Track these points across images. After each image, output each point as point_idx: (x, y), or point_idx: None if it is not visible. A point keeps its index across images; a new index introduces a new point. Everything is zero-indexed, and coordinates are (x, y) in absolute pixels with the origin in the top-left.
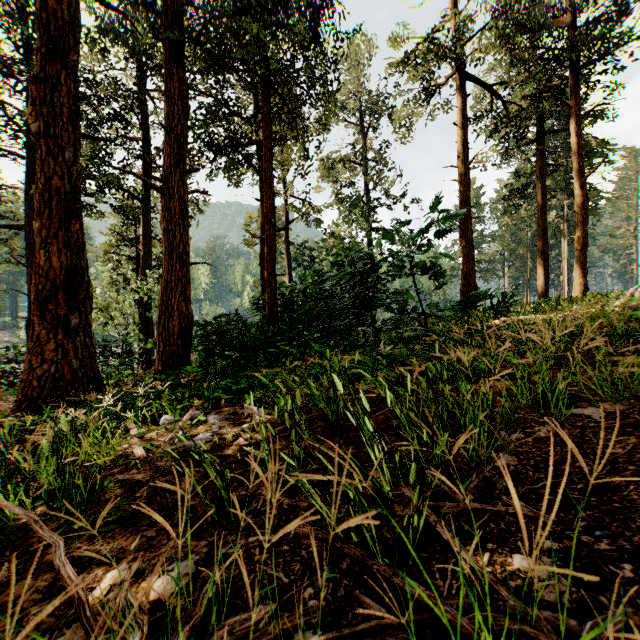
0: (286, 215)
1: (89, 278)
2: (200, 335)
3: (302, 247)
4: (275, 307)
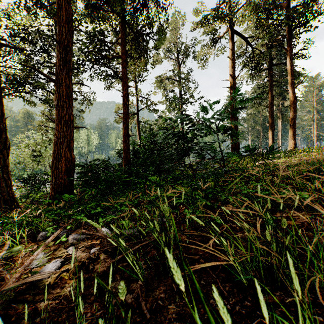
0: (138, 106)
1: (7, 136)
2: (79, 172)
3: (146, 123)
4: (128, 155)
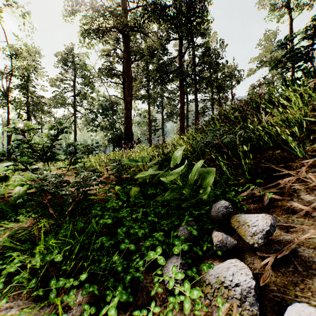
0: None
1: None
2: None
3: None
4: None
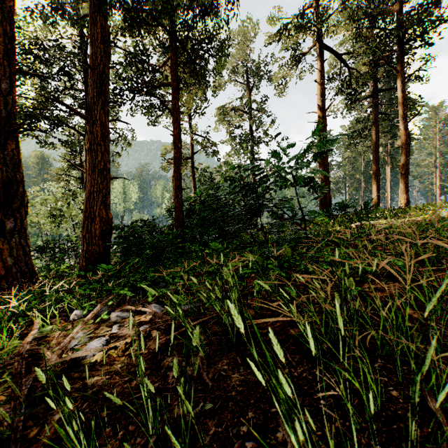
0: (192, 148)
1: (24, 189)
2: (118, 236)
3: (204, 171)
4: (181, 214)
